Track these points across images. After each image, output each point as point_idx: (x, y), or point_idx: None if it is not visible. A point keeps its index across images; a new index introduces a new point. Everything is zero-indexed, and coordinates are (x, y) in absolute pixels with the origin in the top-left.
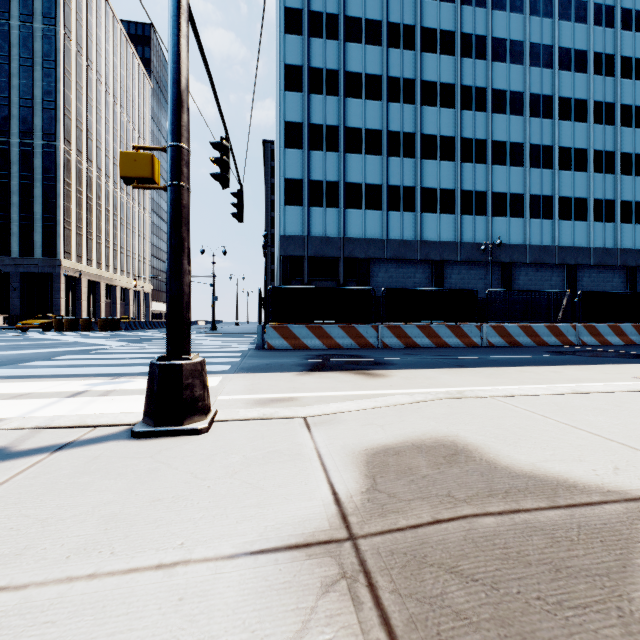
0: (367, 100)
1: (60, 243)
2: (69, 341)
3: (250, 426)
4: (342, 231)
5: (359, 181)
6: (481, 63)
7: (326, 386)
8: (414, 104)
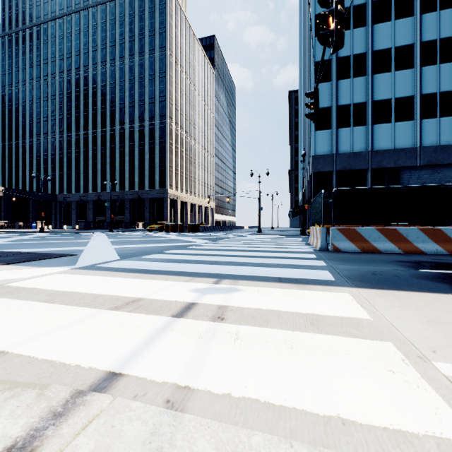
0: (396, 20)
1: (167, 179)
2: (172, 238)
3: None
4: (370, 145)
5: (388, 97)
6: None
7: None
8: None
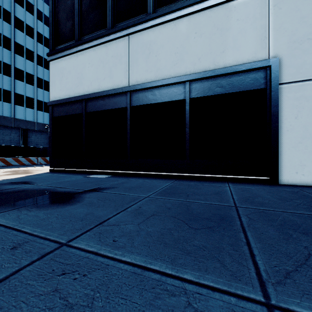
0: None
1: None
2: None
3: None
4: None
5: None
6: (47, 49)
7: None
8: (10, 51)
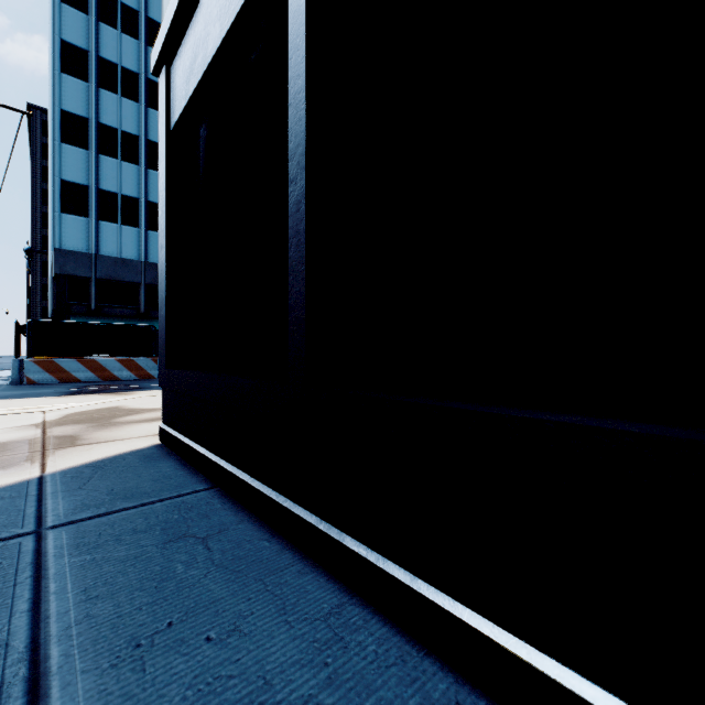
0: None
1: None
2: None
3: (2, 416)
4: (143, 254)
5: None
6: None
7: (75, 401)
8: None
